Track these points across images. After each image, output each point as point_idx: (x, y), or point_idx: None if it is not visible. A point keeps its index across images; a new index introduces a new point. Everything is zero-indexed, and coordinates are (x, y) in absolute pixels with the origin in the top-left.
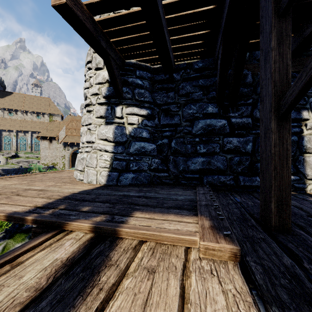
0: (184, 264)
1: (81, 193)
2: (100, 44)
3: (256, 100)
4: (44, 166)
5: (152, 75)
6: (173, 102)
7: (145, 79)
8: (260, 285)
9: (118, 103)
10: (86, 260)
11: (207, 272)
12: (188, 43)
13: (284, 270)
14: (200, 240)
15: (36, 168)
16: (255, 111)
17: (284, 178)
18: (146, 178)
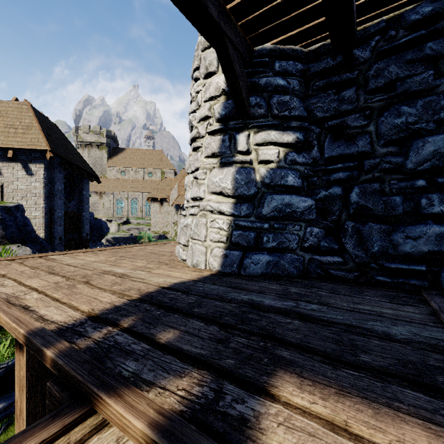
0: None
1: (174, 288)
2: (207, 12)
3: None
4: (154, 235)
5: (305, 65)
6: (353, 109)
7: (290, 76)
8: None
9: (241, 127)
10: None
11: None
12: None
13: None
14: None
15: (145, 237)
16: None
17: None
18: (293, 264)
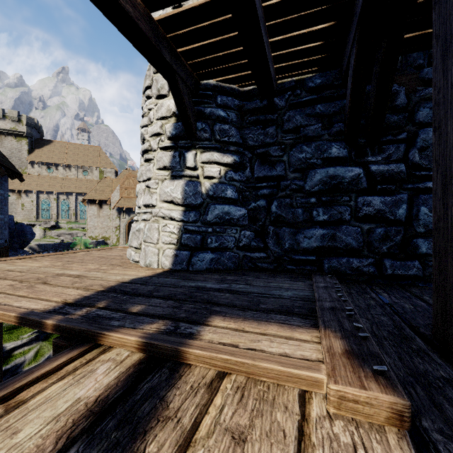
0: (300, 425)
1: (133, 282)
2: (162, 56)
3: (413, 133)
4: (92, 241)
5: (241, 102)
6: (274, 142)
7: (230, 109)
8: None
9: (189, 147)
10: (126, 405)
11: (346, 449)
12: (299, 47)
13: None
14: (328, 379)
15: (81, 243)
16: (412, 152)
17: None
18: (231, 260)
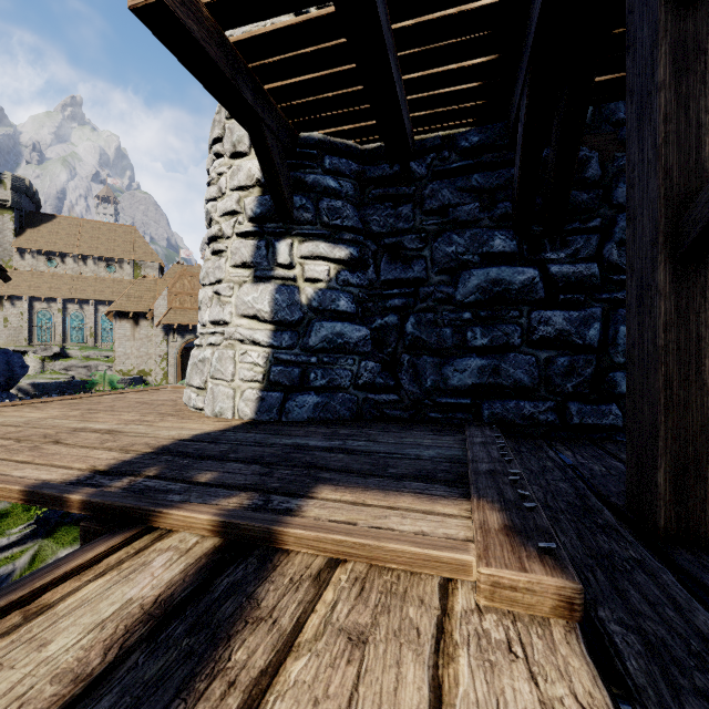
0: (439, 623)
1: (197, 439)
2: (241, 96)
3: (610, 219)
4: (122, 378)
5: (360, 166)
6: (409, 229)
7: (344, 177)
8: (640, 689)
9: (282, 233)
10: (200, 605)
11: (498, 646)
12: (447, 89)
13: (702, 648)
14: (478, 562)
15: (104, 381)
16: (609, 247)
17: (691, 408)
18: (346, 405)
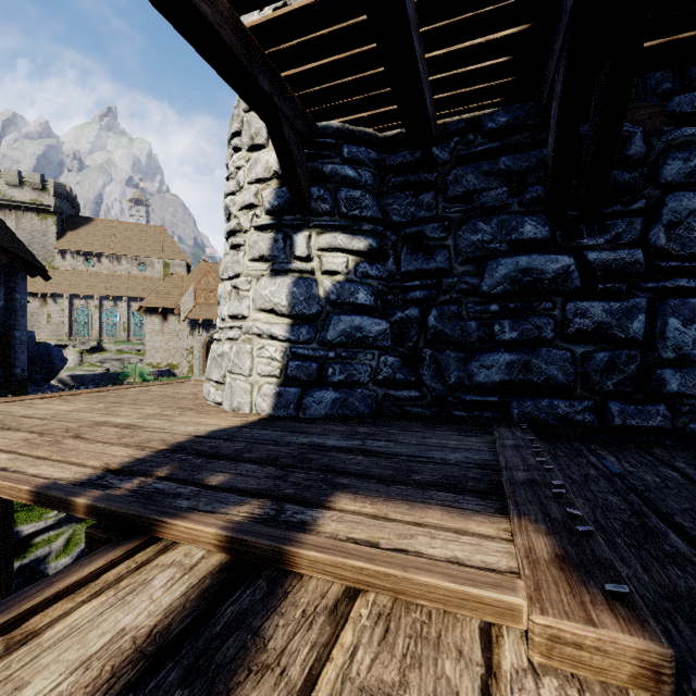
0: (483, 684)
1: (213, 436)
2: (257, 84)
3: (656, 200)
4: (152, 371)
5: (380, 154)
6: (431, 217)
7: (362, 166)
8: None
9: (299, 225)
10: (199, 642)
11: None
12: (472, 66)
13: None
14: (530, 606)
15: (135, 374)
16: (655, 231)
17: None
18: (365, 401)
